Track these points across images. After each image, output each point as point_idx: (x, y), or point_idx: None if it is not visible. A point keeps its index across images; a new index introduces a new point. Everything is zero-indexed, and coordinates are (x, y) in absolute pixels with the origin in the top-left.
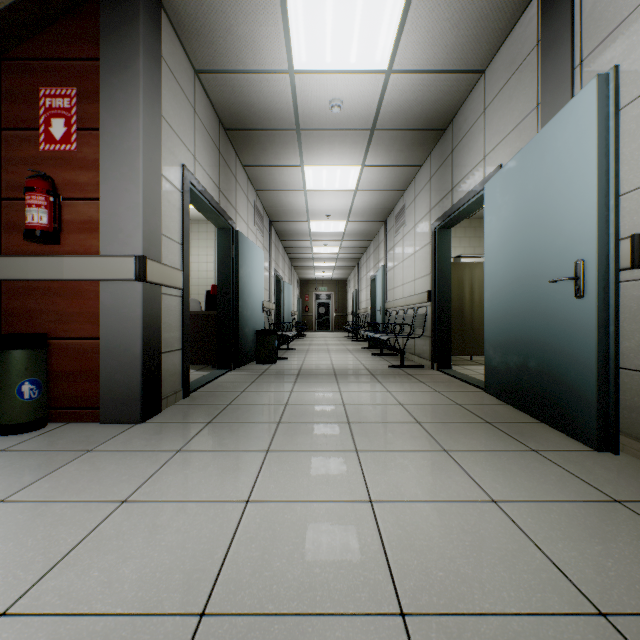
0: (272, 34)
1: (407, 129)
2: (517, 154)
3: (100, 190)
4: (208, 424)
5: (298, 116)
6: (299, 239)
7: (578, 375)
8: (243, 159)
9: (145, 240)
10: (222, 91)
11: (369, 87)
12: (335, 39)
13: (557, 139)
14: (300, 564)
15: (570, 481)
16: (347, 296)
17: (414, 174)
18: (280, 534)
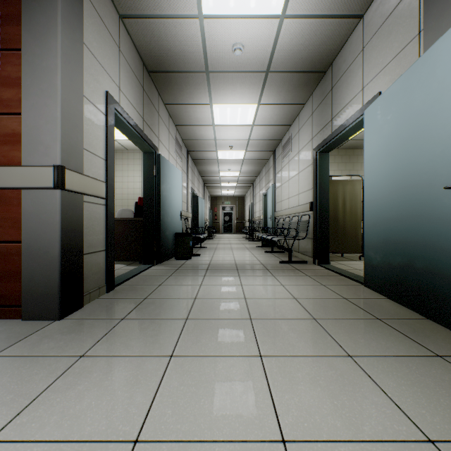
0: None
1: (295, 71)
2: (401, 76)
3: (21, 105)
4: (121, 321)
5: (207, 59)
6: (210, 165)
7: None
8: (164, 98)
9: (64, 152)
10: (143, 35)
11: (265, 31)
12: None
13: (450, 52)
14: None
15: None
16: (245, 208)
17: (298, 111)
18: None
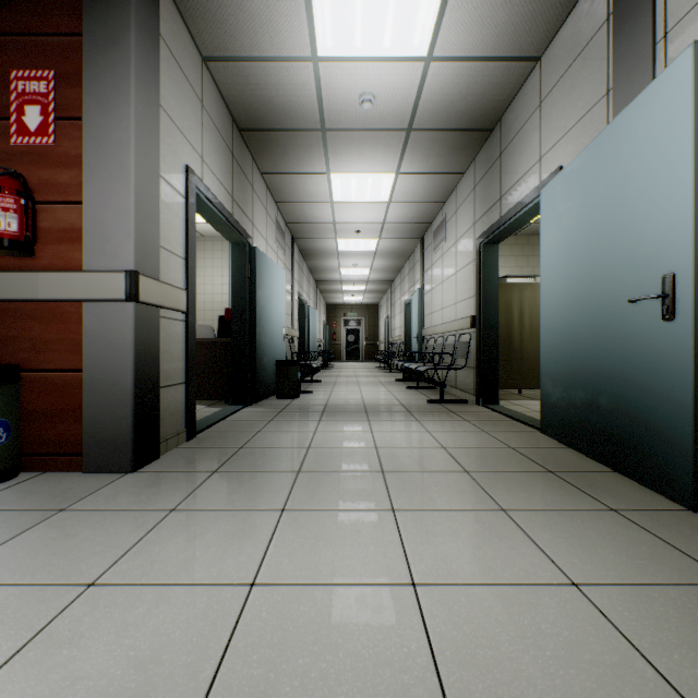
0: (292, 11)
1: (448, 129)
2: (583, 150)
3: (83, 192)
4: (213, 474)
5: (323, 114)
6: (325, 259)
7: (666, 416)
8: (261, 165)
9: (138, 252)
10: (235, 83)
11: (405, 78)
12: (366, 17)
13: (637, 127)
14: (318, 690)
15: (667, 554)
16: (379, 322)
17: (455, 183)
18: (293, 638)
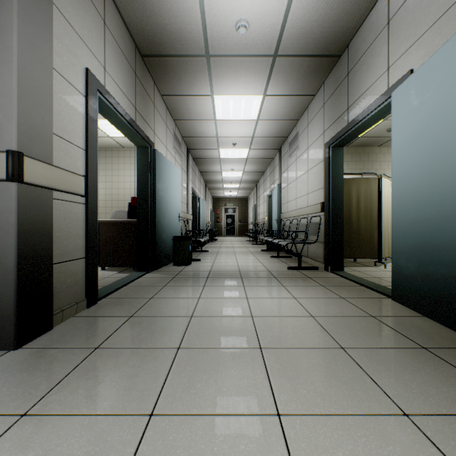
0: None
1: (306, 56)
2: (446, 43)
3: None
4: (93, 351)
5: (207, 40)
6: (211, 164)
7: None
8: (161, 88)
9: (22, 134)
10: (134, 9)
11: (274, 4)
12: None
13: None
14: None
15: None
16: (248, 210)
17: (307, 104)
18: None
